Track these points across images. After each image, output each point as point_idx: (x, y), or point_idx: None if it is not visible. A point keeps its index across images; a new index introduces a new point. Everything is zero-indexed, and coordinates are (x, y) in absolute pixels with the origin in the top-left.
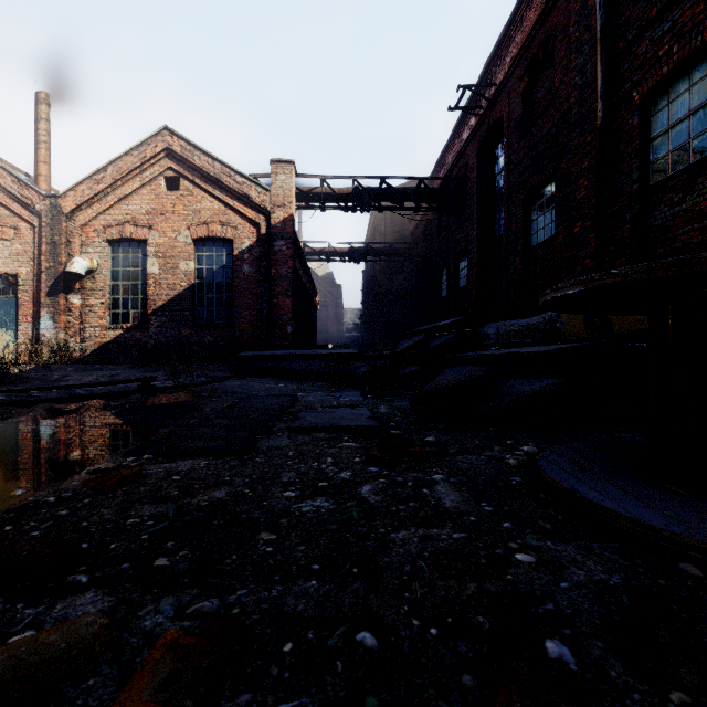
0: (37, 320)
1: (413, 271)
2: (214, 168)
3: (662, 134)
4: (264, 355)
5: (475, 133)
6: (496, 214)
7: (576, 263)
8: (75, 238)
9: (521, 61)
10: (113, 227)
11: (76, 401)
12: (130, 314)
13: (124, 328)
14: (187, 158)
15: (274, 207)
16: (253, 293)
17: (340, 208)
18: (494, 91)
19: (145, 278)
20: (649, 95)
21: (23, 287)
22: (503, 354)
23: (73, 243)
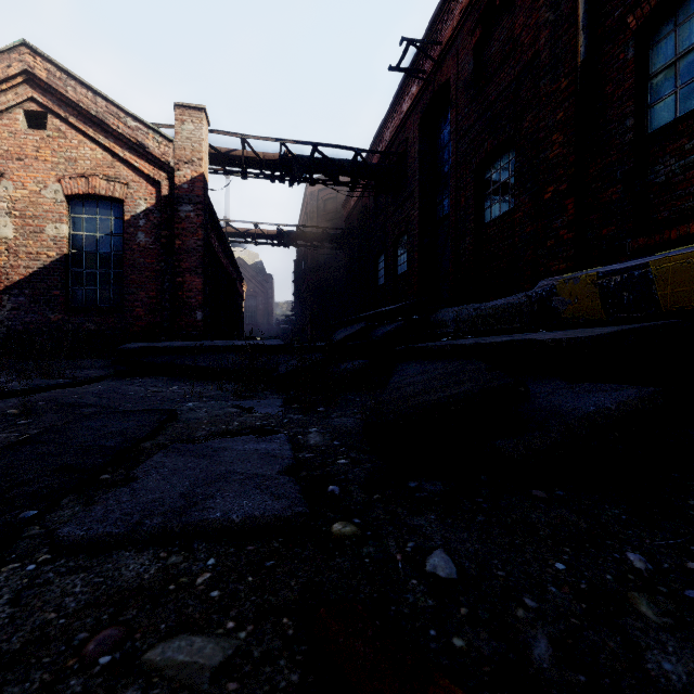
0: None
1: (347, 259)
2: (96, 105)
3: (666, 67)
4: (158, 347)
5: (417, 102)
6: (439, 194)
7: (547, 236)
8: None
9: (473, 12)
10: None
11: None
12: None
13: None
14: (56, 87)
15: (179, 162)
16: (151, 269)
17: (266, 176)
18: (440, 51)
19: None
20: (649, 18)
21: None
22: (499, 342)
23: None
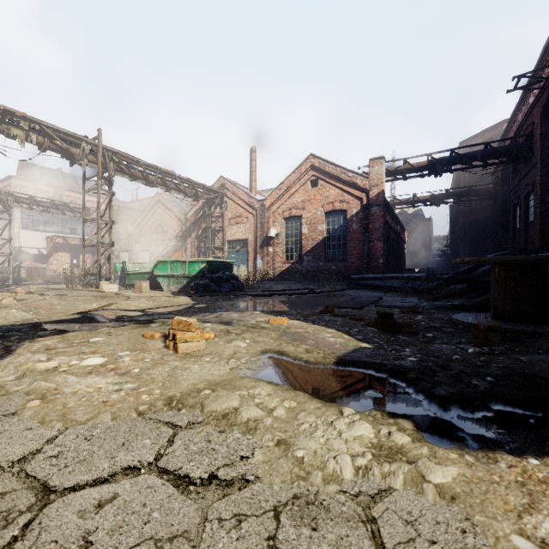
0: (255, 260)
1: (493, 205)
2: (336, 171)
3: None
4: (365, 277)
5: (539, 98)
6: None
7: None
8: (270, 219)
9: None
10: (286, 211)
11: (292, 295)
12: (294, 255)
13: (291, 263)
14: (321, 168)
15: (371, 187)
16: (358, 240)
17: (418, 176)
18: None
19: (300, 236)
20: None
21: (250, 245)
22: None
23: (269, 222)
